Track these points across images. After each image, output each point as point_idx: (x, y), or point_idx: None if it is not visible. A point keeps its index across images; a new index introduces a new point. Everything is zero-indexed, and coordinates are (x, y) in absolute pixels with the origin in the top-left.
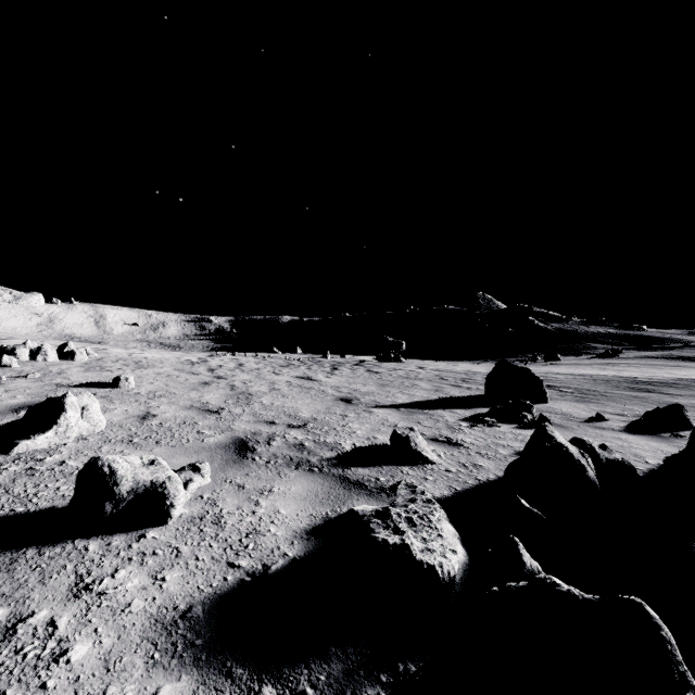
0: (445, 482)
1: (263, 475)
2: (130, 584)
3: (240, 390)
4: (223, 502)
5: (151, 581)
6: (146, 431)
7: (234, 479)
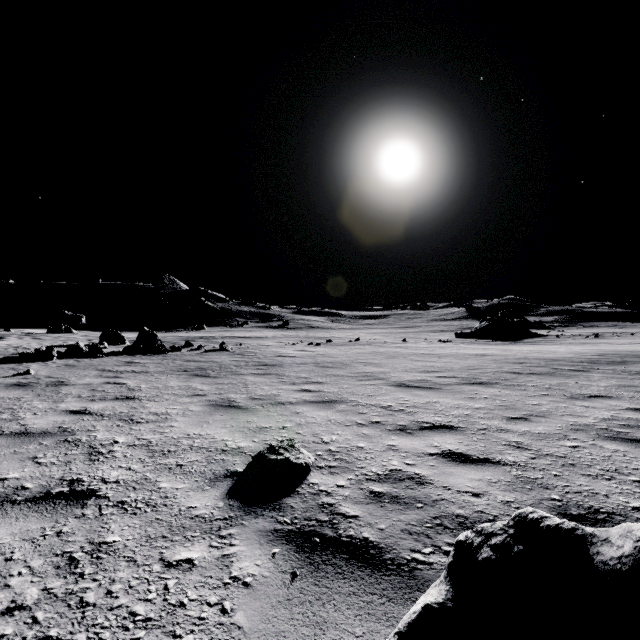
0: None
1: None
2: None
3: None
4: None
5: None
6: None
7: None
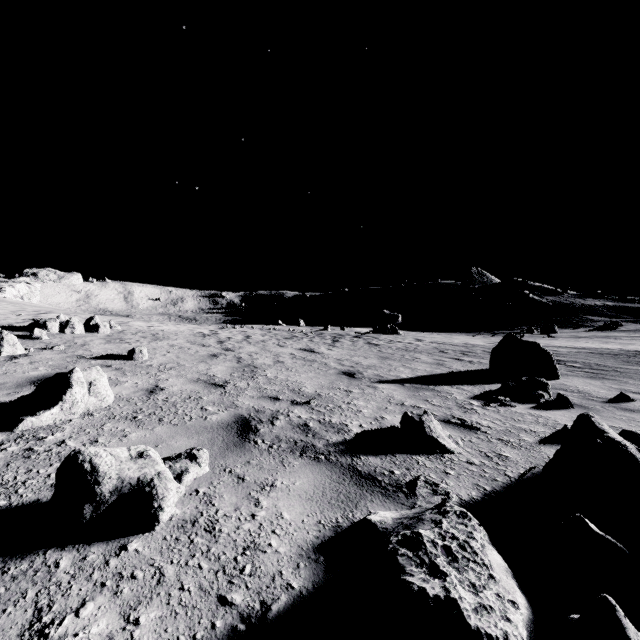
0: (470, 479)
1: (265, 463)
2: (95, 629)
3: (246, 362)
4: (219, 499)
5: (121, 624)
6: (151, 407)
7: (233, 468)
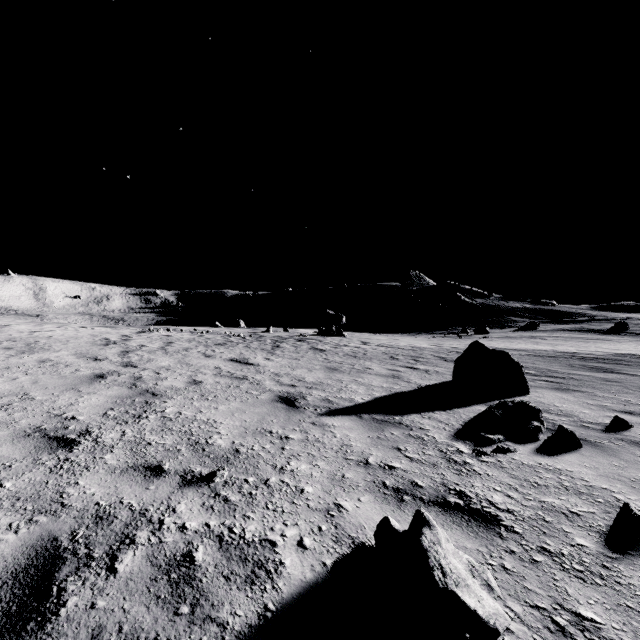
0: None
1: None
2: None
3: (144, 386)
4: None
5: None
6: None
7: None
